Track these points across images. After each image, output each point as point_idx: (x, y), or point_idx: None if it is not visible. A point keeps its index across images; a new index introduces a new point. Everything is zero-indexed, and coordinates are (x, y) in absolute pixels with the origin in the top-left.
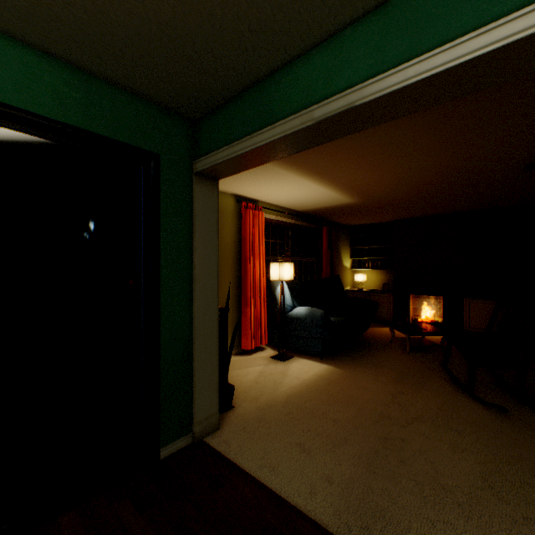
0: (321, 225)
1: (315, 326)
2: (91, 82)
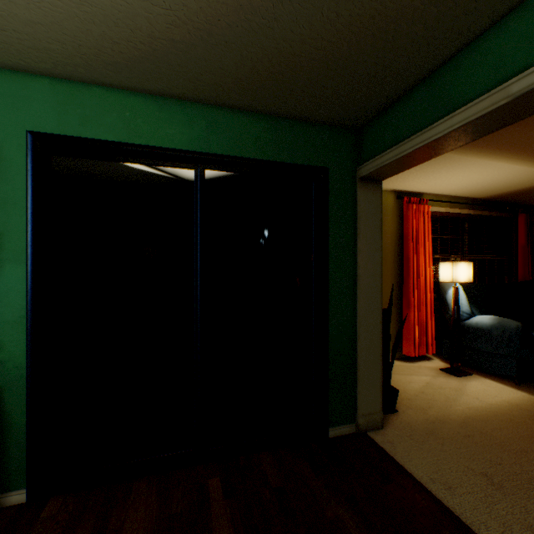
0: (515, 212)
1: (506, 341)
2: (278, 123)
